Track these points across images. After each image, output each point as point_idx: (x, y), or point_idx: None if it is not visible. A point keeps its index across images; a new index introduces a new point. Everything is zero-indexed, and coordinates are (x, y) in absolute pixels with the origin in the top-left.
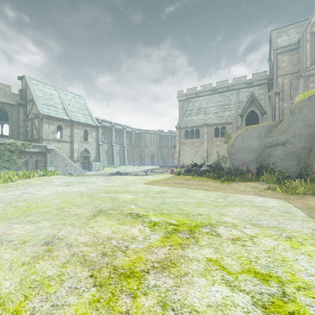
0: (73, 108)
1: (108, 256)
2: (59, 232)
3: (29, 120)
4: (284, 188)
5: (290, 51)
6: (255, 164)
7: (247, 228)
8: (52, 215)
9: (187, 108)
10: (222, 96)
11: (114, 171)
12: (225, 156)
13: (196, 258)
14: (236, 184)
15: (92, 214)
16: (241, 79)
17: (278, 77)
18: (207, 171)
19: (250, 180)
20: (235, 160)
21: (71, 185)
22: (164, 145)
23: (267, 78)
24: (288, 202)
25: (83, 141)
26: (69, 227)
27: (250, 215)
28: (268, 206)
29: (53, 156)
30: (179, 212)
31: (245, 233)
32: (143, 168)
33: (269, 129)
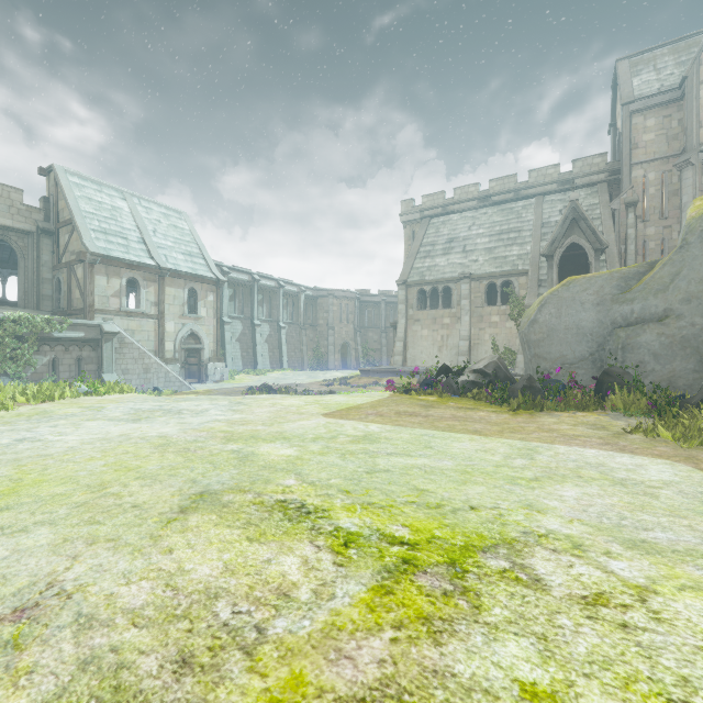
0: (164, 239)
1: (196, 672)
2: (71, 567)
3: (65, 268)
4: (679, 431)
5: (662, 107)
6: (590, 367)
7: (616, 555)
8: (71, 507)
9: (423, 238)
10: (504, 212)
11: (257, 382)
12: (510, 348)
13: (484, 682)
14: (549, 417)
15: (178, 506)
16: (547, 173)
17: (634, 167)
18: (474, 383)
19: (581, 408)
20: (540, 358)
21: (145, 420)
22: (370, 324)
23: (606, 171)
24: (699, 469)
25: (187, 315)
26: (105, 549)
27: (611, 512)
28: (652, 483)
29: (117, 348)
30: (414, 499)
31: (617, 576)
32: (323, 376)
33: (623, 283)
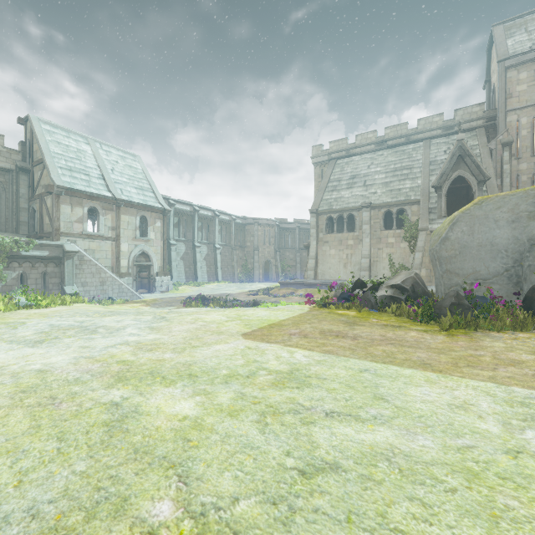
0: (121, 176)
1: None
2: None
3: (38, 199)
4: None
5: (533, 63)
6: (505, 282)
7: None
8: None
9: (330, 176)
10: (397, 153)
11: (196, 292)
12: (404, 265)
13: None
14: (491, 339)
15: None
16: (433, 121)
17: (509, 113)
18: (392, 298)
19: (519, 328)
20: (452, 274)
21: (49, 342)
22: (287, 245)
23: (484, 117)
24: None
25: (138, 237)
26: None
27: None
28: None
29: (77, 265)
30: None
31: None
32: (250, 287)
33: None
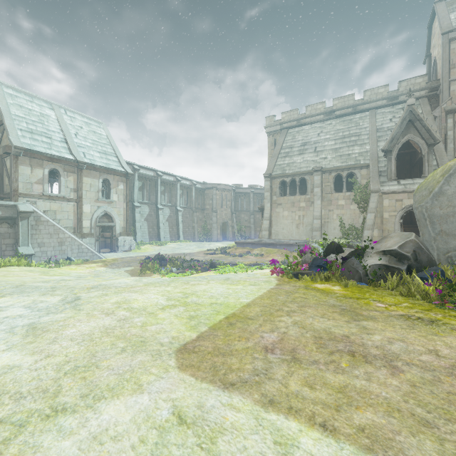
0: (84, 140)
1: None
2: None
3: None
4: None
5: None
6: None
7: None
8: None
9: (282, 143)
10: (345, 122)
11: (157, 251)
12: (354, 225)
13: None
14: None
15: None
16: (378, 92)
17: (452, 82)
18: (388, 268)
19: None
20: (449, 236)
21: None
22: (242, 208)
23: (427, 88)
24: None
25: (101, 199)
26: None
27: None
28: None
29: (33, 225)
30: None
31: None
32: (208, 246)
33: None
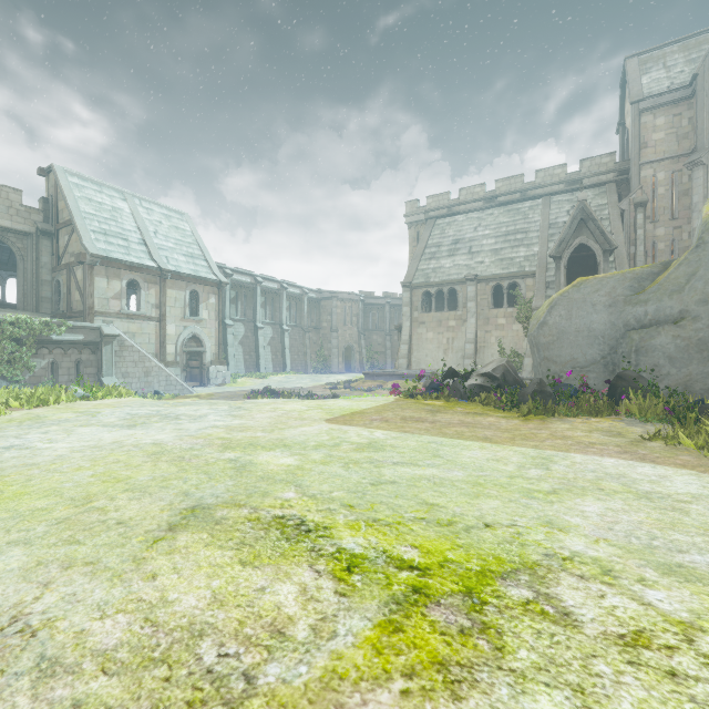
0: (166, 240)
1: None
2: (41, 596)
3: (64, 269)
4: (702, 438)
5: (672, 106)
6: (602, 370)
7: (651, 583)
8: (50, 524)
9: (428, 240)
10: (510, 213)
11: (260, 385)
12: (517, 351)
13: None
14: (561, 423)
15: (166, 523)
16: (554, 174)
17: (644, 166)
18: (482, 387)
19: (595, 413)
20: (550, 362)
21: (141, 426)
22: (374, 326)
23: (615, 170)
24: None
25: (188, 317)
26: (81, 574)
27: (640, 530)
28: (679, 496)
29: (117, 351)
30: (423, 515)
31: (656, 609)
32: (327, 379)
33: (637, 284)
